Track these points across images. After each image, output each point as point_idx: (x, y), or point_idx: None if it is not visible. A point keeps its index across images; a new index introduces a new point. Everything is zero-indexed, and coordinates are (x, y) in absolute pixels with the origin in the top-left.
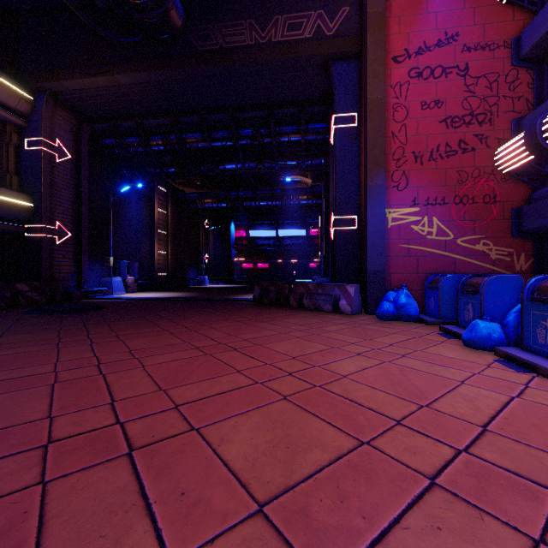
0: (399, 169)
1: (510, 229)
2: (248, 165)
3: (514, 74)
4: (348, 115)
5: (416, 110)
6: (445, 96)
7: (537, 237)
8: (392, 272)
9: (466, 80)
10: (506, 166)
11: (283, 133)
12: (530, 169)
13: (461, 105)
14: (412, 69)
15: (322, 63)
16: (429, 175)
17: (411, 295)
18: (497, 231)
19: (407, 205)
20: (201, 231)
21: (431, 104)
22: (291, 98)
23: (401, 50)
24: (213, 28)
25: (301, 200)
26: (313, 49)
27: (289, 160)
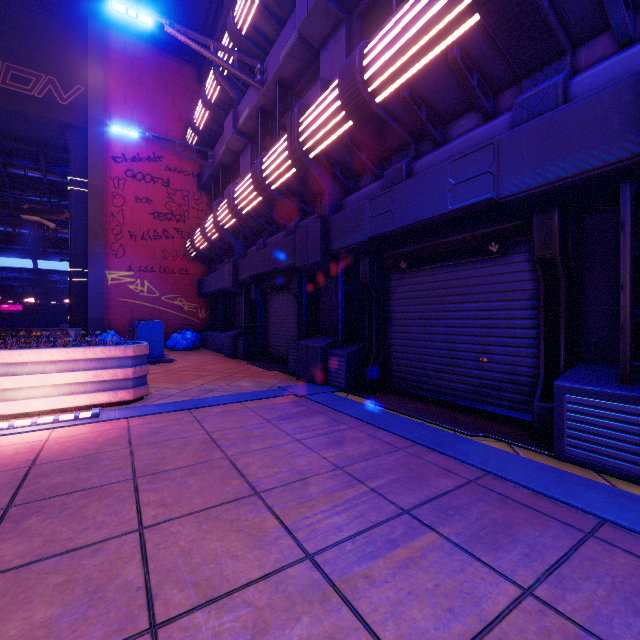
0: (118, 242)
1: (197, 292)
2: None
3: (199, 195)
4: (85, 180)
5: (132, 201)
6: (154, 197)
7: (211, 298)
8: (112, 319)
9: (168, 190)
10: (191, 252)
11: (17, 165)
12: (203, 257)
13: (165, 206)
14: (128, 170)
15: (57, 124)
16: (142, 250)
17: (117, 335)
18: (189, 293)
19: (124, 269)
20: None
21: (144, 199)
22: (25, 137)
23: (119, 153)
24: None
25: (62, 234)
26: (44, 111)
27: (28, 196)
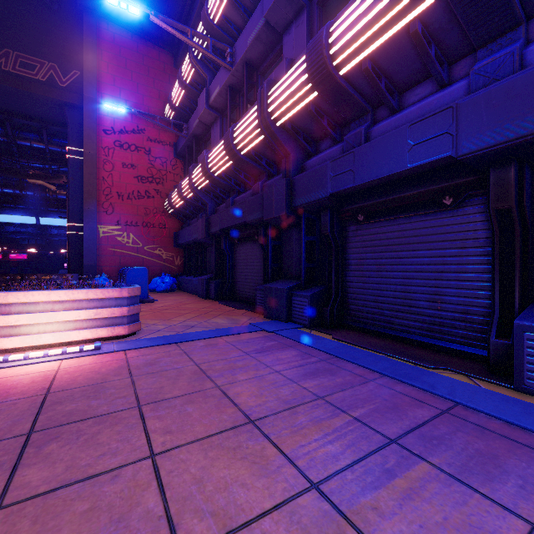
0: (108, 201)
1: (173, 243)
2: None
3: (175, 161)
4: (81, 150)
5: (119, 167)
6: (138, 163)
7: (185, 248)
8: (103, 266)
9: (150, 157)
10: (169, 210)
11: (25, 138)
12: (178, 213)
13: (147, 171)
14: (117, 141)
15: (57, 103)
16: (128, 208)
17: (108, 279)
18: (167, 244)
19: (113, 224)
20: None
21: (129, 165)
22: (31, 114)
23: (109, 126)
24: None
25: (60, 195)
26: (46, 92)
27: (33, 163)
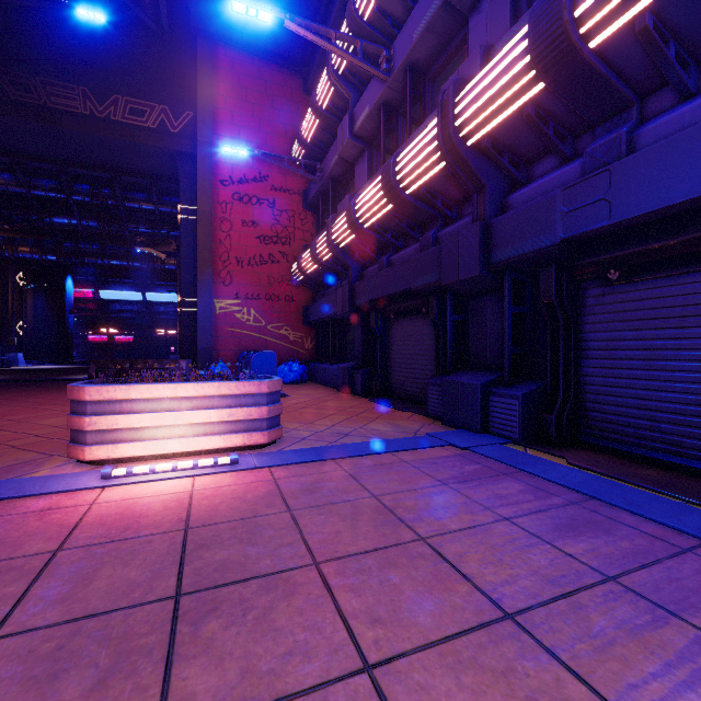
0: (225, 269)
1: (302, 320)
2: (88, 224)
3: (304, 214)
4: (194, 208)
5: (238, 226)
6: (260, 219)
7: (317, 326)
8: (220, 350)
9: (274, 211)
10: (297, 277)
11: (133, 199)
12: (309, 282)
13: (270, 229)
14: (235, 193)
15: (168, 153)
16: (248, 277)
17: (226, 367)
18: (294, 321)
19: (231, 297)
20: (11, 289)
21: (250, 223)
22: (140, 170)
23: (227, 176)
24: (34, 80)
25: (169, 265)
26: (157, 141)
27: (142, 228)
